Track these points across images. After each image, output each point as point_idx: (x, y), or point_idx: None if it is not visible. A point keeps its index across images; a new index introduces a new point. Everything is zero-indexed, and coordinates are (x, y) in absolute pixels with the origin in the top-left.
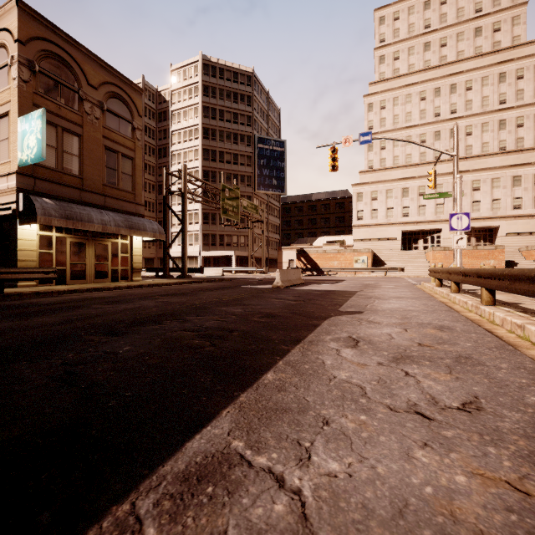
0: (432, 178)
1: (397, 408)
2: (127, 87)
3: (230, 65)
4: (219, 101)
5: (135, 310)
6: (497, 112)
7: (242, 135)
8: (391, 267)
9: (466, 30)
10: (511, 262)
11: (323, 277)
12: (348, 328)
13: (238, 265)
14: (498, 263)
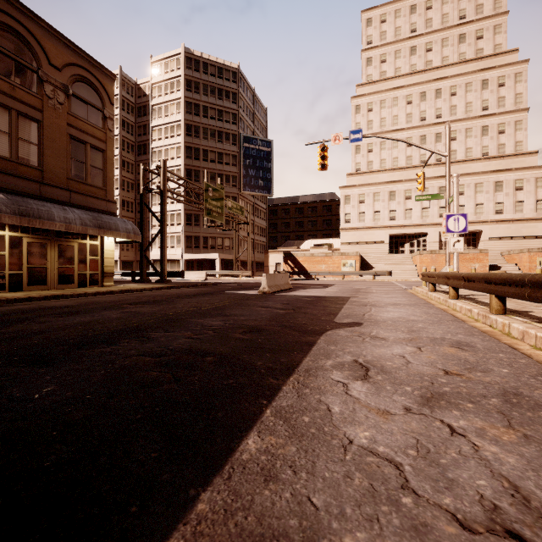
0: (421, 180)
1: (471, 520)
2: (97, 71)
3: (214, 60)
4: (203, 97)
5: (91, 324)
6: (480, 118)
7: (226, 134)
8: (379, 271)
9: (451, 36)
10: (494, 265)
11: (311, 282)
12: (350, 347)
13: (223, 268)
14: (483, 267)
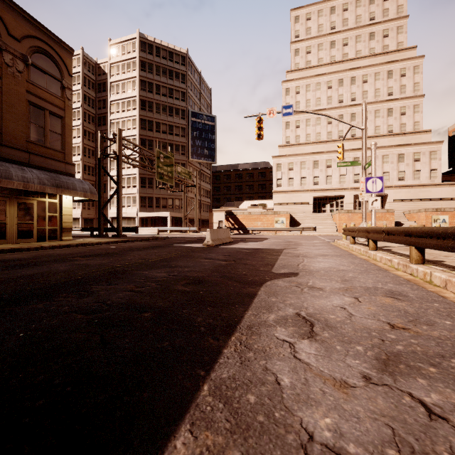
0: (341, 151)
1: None
2: (55, 44)
3: (166, 45)
4: (155, 76)
5: (34, 277)
6: (386, 102)
7: (176, 109)
8: (306, 227)
9: (363, 34)
10: (398, 222)
11: (248, 236)
12: (290, 298)
13: (173, 225)
14: (389, 224)
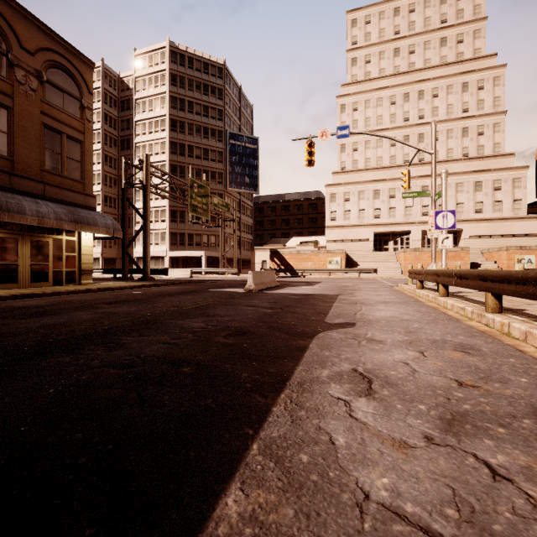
0: (406, 178)
1: None
2: (74, 58)
3: (200, 55)
4: (188, 92)
5: (55, 327)
6: (461, 120)
7: (212, 130)
8: (365, 269)
9: (433, 39)
10: (475, 263)
11: (297, 279)
12: (346, 352)
13: (209, 266)
14: (464, 264)
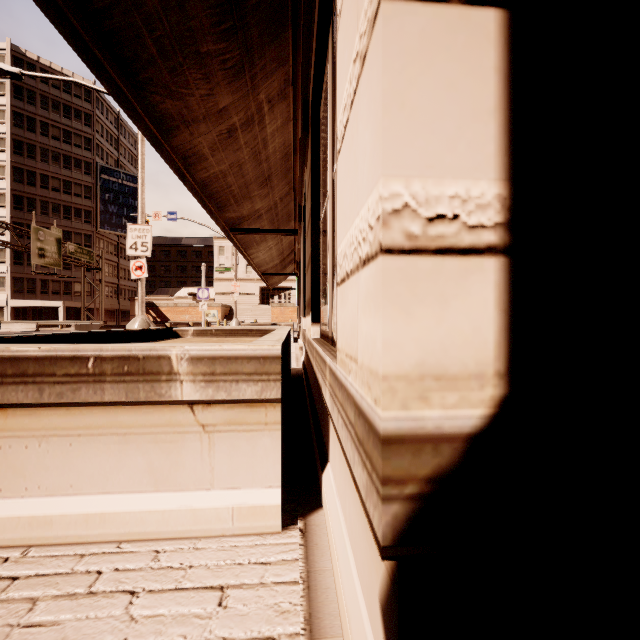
0: None
1: None
2: None
3: (58, 69)
4: (41, 110)
5: None
6: None
7: (77, 160)
8: None
9: None
10: None
11: None
12: None
13: (73, 318)
14: None
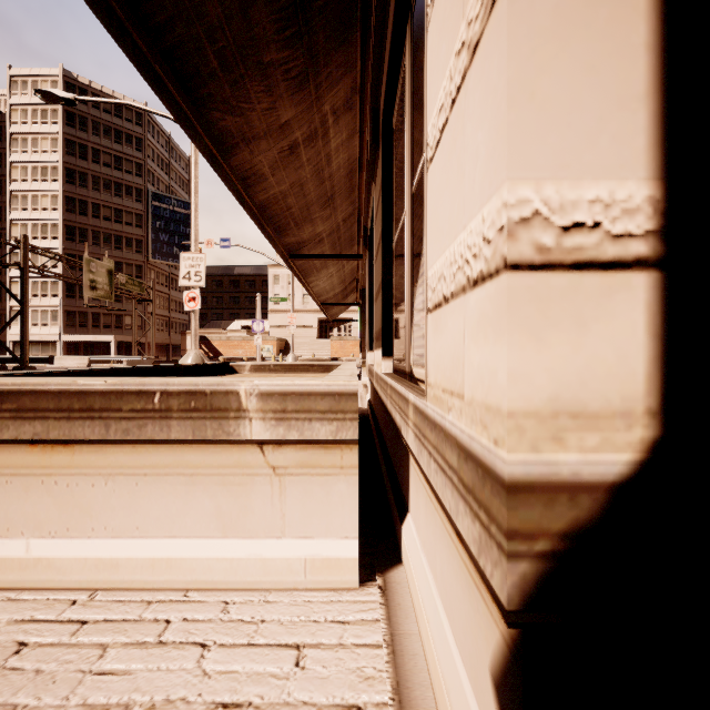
0: None
1: None
2: None
3: (110, 93)
4: (92, 137)
5: None
6: None
7: (128, 187)
8: None
9: None
10: None
11: None
12: None
13: (124, 353)
14: None
